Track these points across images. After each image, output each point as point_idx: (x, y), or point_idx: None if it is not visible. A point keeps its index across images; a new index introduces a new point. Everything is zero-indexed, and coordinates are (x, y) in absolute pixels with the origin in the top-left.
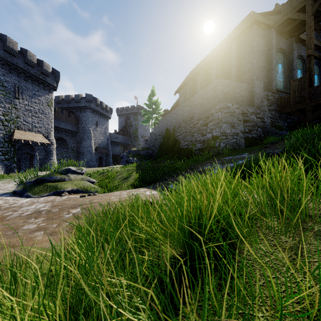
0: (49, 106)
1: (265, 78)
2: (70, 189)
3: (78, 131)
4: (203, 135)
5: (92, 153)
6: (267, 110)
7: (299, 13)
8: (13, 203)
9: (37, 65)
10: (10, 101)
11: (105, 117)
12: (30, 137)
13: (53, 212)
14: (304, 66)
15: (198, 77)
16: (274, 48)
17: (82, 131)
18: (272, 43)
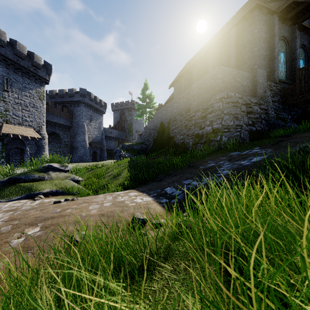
0: (41, 100)
1: (266, 68)
2: (48, 191)
3: (72, 126)
4: (202, 128)
5: (85, 148)
6: (270, 101)
7: None
8: None
9: (28, 57)
10: None
11: (99, 112)
12: (20, 131)
13: (1, 233)
14: (306, 56)
15: (193, 69)
16: (277, 35)
17: (75, 125)
18: (274, 30)
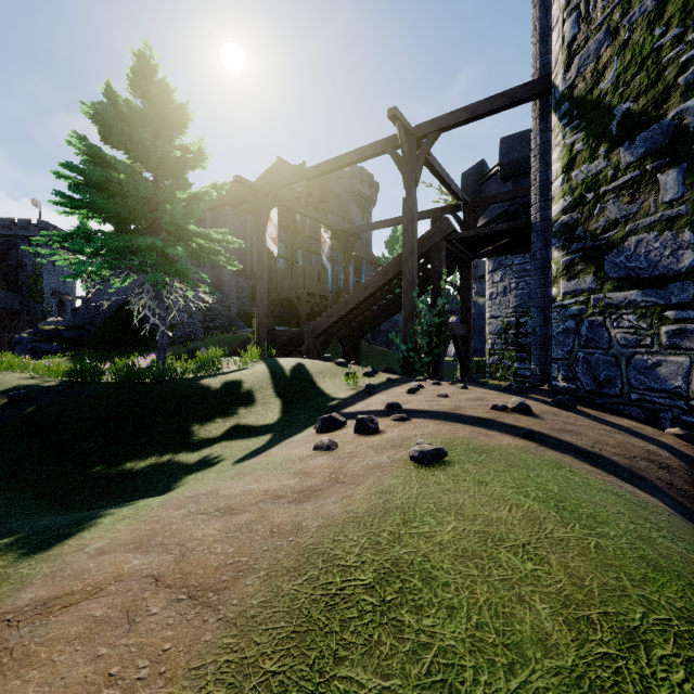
0: None
1: (240, 262)
2: None
3: None
4: None
5: None
6: (235, 299)
7: None
8: None
9: None
10: None
11: None
12: None
13: None
14: (287, 251)
15: None
16: (249, 233)
17: None
18: (247, 228)
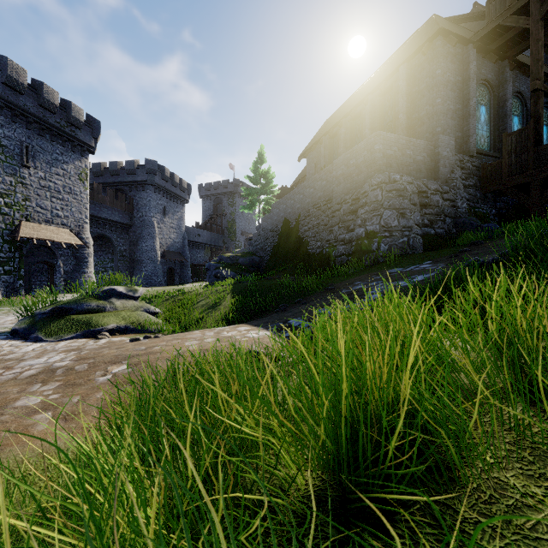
0: (82, 181)
1: (456, 132)
2: (114, 327)
3: (132, 224)
4: (350, 230)
5: (156, 262)
6: (461, 187)
7: (518, 17)
8: (9, 352)
9: (61, 110)
10: (14, 172)
11: (179, 200)
12: (48, 234)
13: (78, 372)
14: (524, 111)
15: (339, 130)
16: (473, 78)
17: (138, 223)
18: (469, 70)
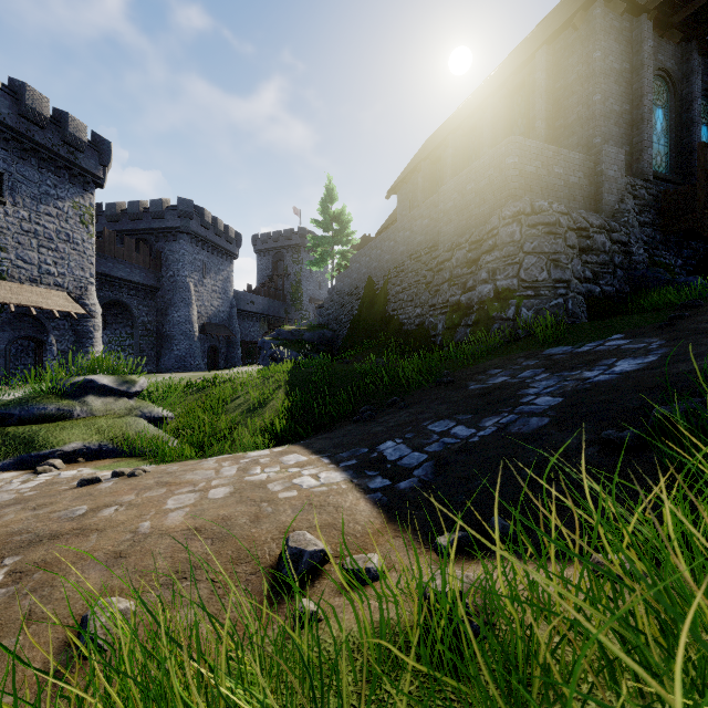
0: (86, 224)
1: (623, 144)
2: (78, 447)
3: (160, 286)
4: (468, 288)
5: (192, 338)
6: (635, 223)
7: None
8: None
9: (54, 124)
10: None
11: (225, 254)
12: (33, 299)
13: None
14: None
15: (445, 151)
16: (648, 65)
17: (168, 285)
18: (641, 53)
